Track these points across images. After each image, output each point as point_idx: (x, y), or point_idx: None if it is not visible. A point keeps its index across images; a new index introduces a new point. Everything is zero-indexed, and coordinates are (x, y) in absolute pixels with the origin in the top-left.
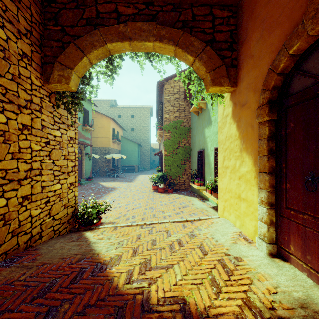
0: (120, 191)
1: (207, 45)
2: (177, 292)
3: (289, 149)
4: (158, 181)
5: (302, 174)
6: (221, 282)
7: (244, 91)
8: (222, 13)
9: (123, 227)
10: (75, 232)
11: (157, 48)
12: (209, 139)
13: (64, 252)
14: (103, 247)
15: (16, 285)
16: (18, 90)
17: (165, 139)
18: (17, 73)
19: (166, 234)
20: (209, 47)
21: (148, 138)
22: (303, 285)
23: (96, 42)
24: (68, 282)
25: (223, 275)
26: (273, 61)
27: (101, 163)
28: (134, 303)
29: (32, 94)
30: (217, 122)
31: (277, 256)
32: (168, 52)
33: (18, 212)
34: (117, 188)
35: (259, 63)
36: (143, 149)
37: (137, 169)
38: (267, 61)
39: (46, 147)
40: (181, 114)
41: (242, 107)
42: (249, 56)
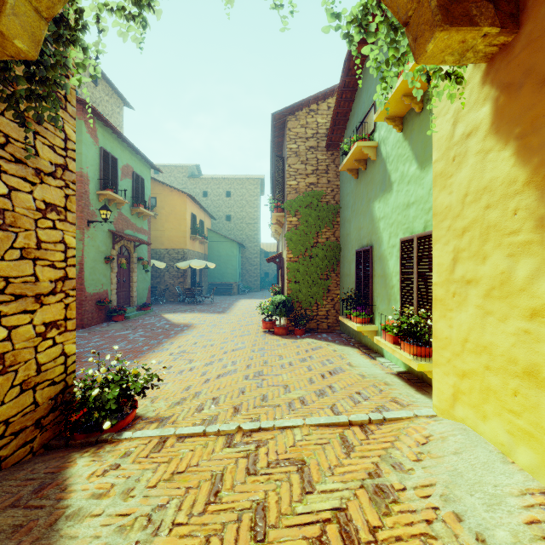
0: (200, 332)
1: None
2: None
3: None
4: (274, 313)
5: None
6: None
7: None
8: None
9: (182, 439)
10: (58, 448)
11: None
12: (384, 224)
13: None
14: None
15: None
16: None
17: (289, 228)
18: None
19: (297, 476)
20: None
21: (256, 234)
22: None
23: None
24: None
25: None
26: None
27: (170, 278)
28: None
29: None
30: (406, 183)
31: None
32: None
33: None
34: (195, 326)
35: None
36: (247, 253)
37: (236, 289)
38: None
39: None
40: (320, 179)
41: None
42: None
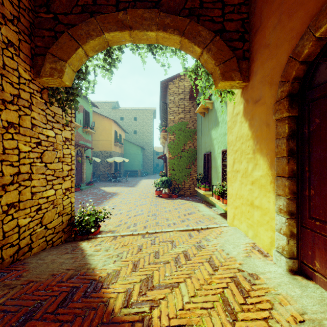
0: (122, 196)
1: (216, 34)
2: (184, 319)
3: (314, 150)
4: (161, 186)
5: None
6: (235, 307)
7: (258, 86)
8: None
9: (123, 236)
10: (70, 241)
11: (161, 38)
12: (215, 142)
13: (55, 267)
14: (100, 261)
15: None
16: (2, 83)
17: (169, 141)
18: (0, 63)
19: (170, 244)
20: (218, 37)
21: (151, 141)
22: None
23: (92, 31)
24: (55, 306)
25: (237, 297)
26: (295, 47)
27: (102, 167)
28: None
29: (19, 89)
30: (224, 123)
31: (299, 273)
32: (172, 43)
33: (2, 221)
34: (119, 193)
35: (277, 52)
36: (146, 152)
37: (140, 173)
38: (287, 48)
39: (37, 148)
40: (186, 115)
41: (256, 103)
42: (264, 45)
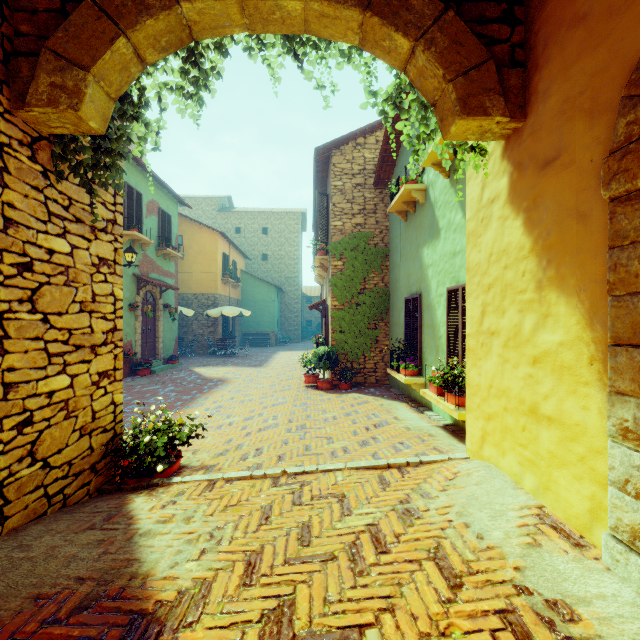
0: (236, 387)
1: (447, 6)
2: None
3: None
4: (317, 365)
5: None
6: None
7: (553, 125)
8: None
9: (230, 482)
10: (111, 492)
11: (315, 18)
12: (432, 271)
13: (50, 573)
14: (167, 552)
15: None
16: None
17: (334, 273)
18: None
19: (337, 505)
20: (453, 13)
21: (297, 276)
22: None
23: None
24: None
25: None
26: None
27: (199, 327)
28: None
29: None
30: (452, 231)
31: None
32: (342, 32)
33: None
34: (229, 380)
35: (611, 28)
36: (287, 298)
37: (274, 340)
38: None
39: (21, 278)
40: (368, 219)
41: (546, 168)
42: (572, 20)
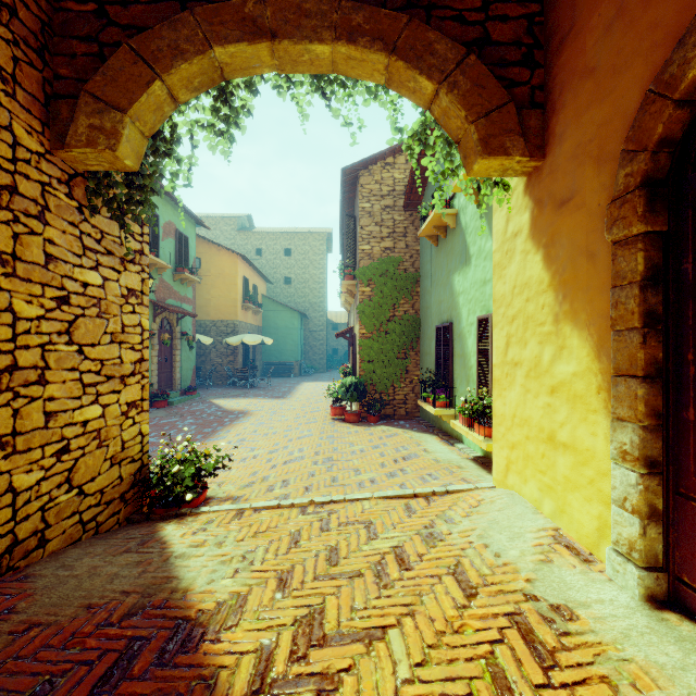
0: (259, 419)
1: (470, 51)
2: None
3: None
4: (344, 397)
5: None
6: (525, 694)
7: (568, 167)
8: None
9: (258, 511)
10: (139, 522)
11: (343, 60)
12: (463, 299)
13: (96, 588)
14: (203, 571)
15: None
16: None
17: (361, 300)
18: None
19: (364, 530)
20: (475, 57)
21: (322, 301)
22: None
23: (186, 43)
24: (86, 690)
25: (527, 667)
26: (663, 67)
27: (217, 356)
28: None
29: (15, 173)
30: (483, 258)
31: (670, 606)
32: (369, 73)
33: None
34: (251, 412)
35: (615, 85)
36: (311, 324)
37: (298, 370)
38: (641, 73)
39: (59, 311)
40: (398, 243)
41: (562, 208)
42: (583, 71)
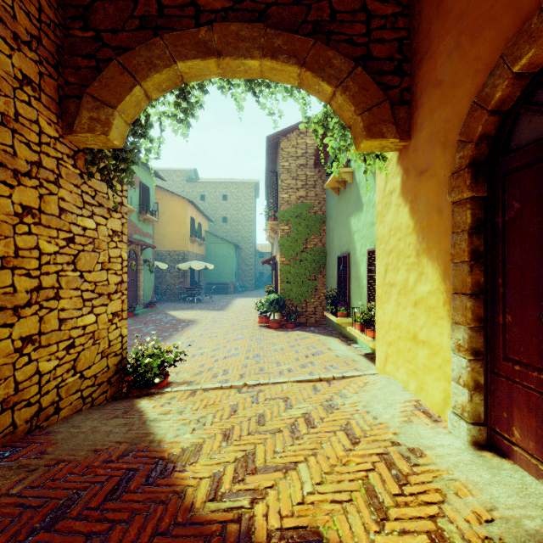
0: (204, 326)
1: (357, 64)
2: (304, 518)
3: (512, 251)
4: (269, 309)
5: (537, 296)
6: (386, 499)
7: (425, 148)
8: (384, 7)
9: (207, 391)
10: (121, 399)
11: (268, 70)
12: (357, 236)
13: (98, 439)
14: (170, 429)
15: (2, 505)
16: (14, 143)
17: (282, 236)
18: (11, 111)
19: (283, 403)
20: (361, 69)
21: (252, 235)
22: (542, 506)
23: (157, 59)
24: (101, 498)
25: (389, 484)
26: (482, 87)
27: (171, 278)
28: (223, 541)
29: (40, 152)
30: (371, 206)
31: (488, 448)
32: (286, 78)
33: (14, 365)
34: (198, 321)
35: (454, 94)
36: (243, 253)
37: (233, 288)
38: (469, 89)
39: (68, 248)
40: (309, 193)
41: (421, 176)
42: (435, 82)
